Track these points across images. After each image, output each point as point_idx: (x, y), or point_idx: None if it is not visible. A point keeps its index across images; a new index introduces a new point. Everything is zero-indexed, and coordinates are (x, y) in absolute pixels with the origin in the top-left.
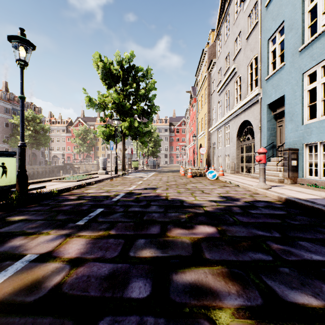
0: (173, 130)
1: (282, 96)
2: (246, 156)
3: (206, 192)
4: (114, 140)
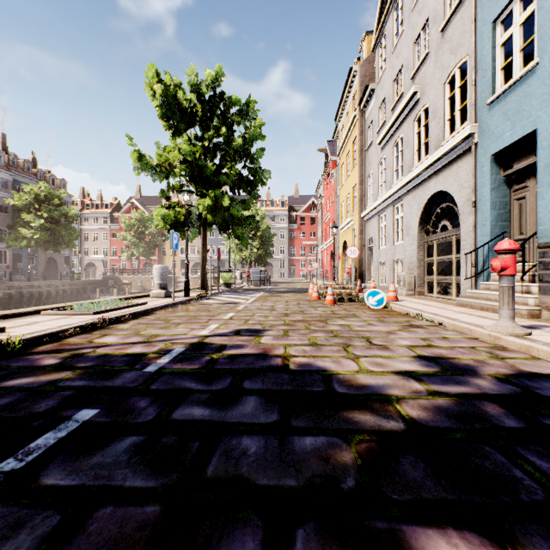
0: (295, 218)
1: (529, 132)
2: (438, 262)
3: (378, 342)
4: (185, 232)
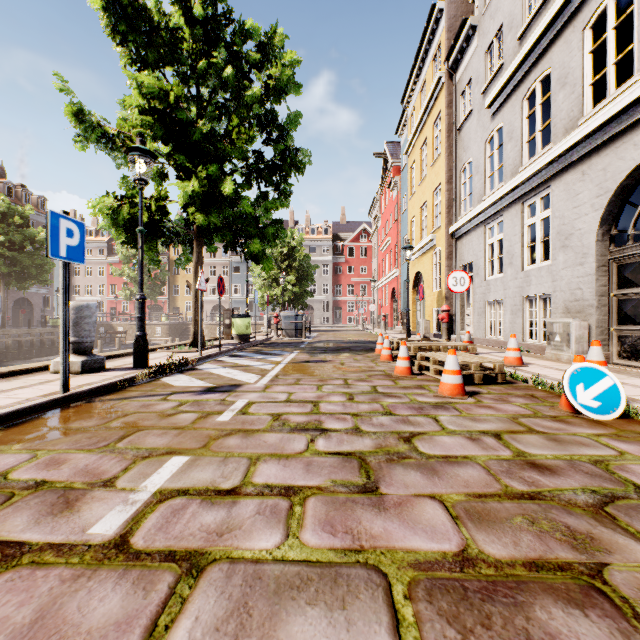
0: (341, 250)
1: None
2: None
3: None
4: (154, 245)
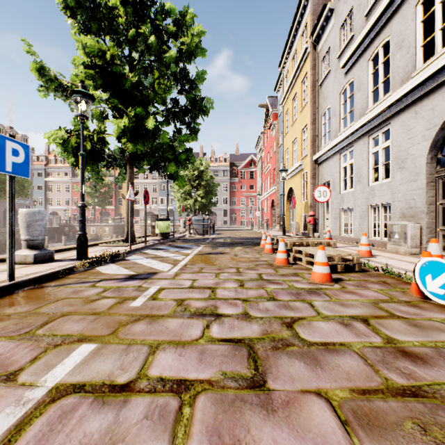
0: (236, 173)
1: None
2: None
3: None
4: (96, 166)
